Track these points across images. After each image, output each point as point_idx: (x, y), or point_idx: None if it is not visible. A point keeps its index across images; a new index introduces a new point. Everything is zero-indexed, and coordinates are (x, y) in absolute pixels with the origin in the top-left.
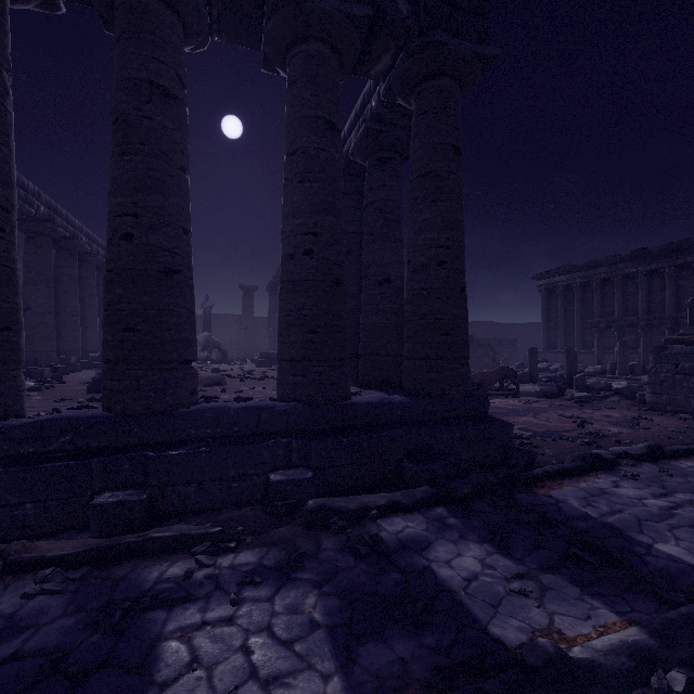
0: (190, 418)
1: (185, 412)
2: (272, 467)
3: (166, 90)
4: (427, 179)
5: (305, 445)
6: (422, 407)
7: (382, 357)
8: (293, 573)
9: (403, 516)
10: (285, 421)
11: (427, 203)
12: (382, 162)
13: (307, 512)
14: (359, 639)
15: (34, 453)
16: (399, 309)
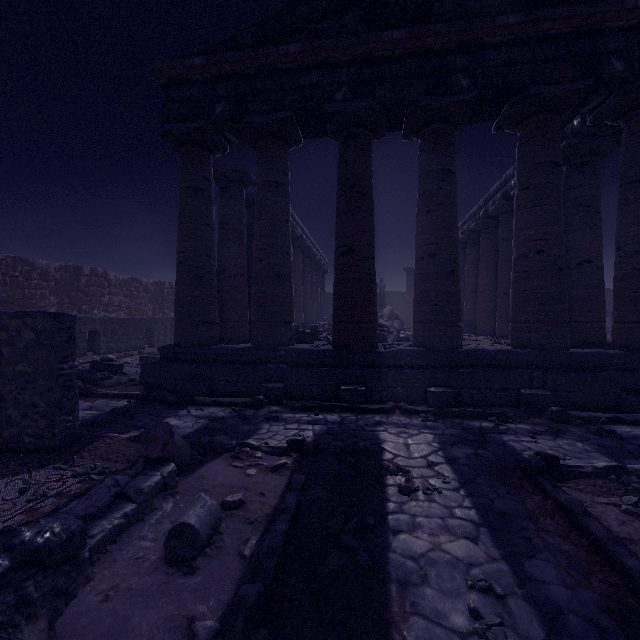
0: (467, 353)
1: (464, 350)
2: (520, 386)
3: (449, 171)
4: (639, 184)
5: (542, 375)
6: (636, 358)
7: (581, 323)
8: (558, 435)
9: (628, 426)
10: (525, 360)
11: (639, 203)
12: (580, 165)
13: (553, 412)
14: (620, 458)
15: (394, 365)
16: (599, 284)
